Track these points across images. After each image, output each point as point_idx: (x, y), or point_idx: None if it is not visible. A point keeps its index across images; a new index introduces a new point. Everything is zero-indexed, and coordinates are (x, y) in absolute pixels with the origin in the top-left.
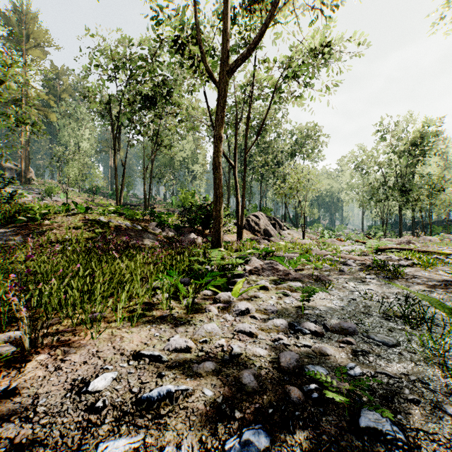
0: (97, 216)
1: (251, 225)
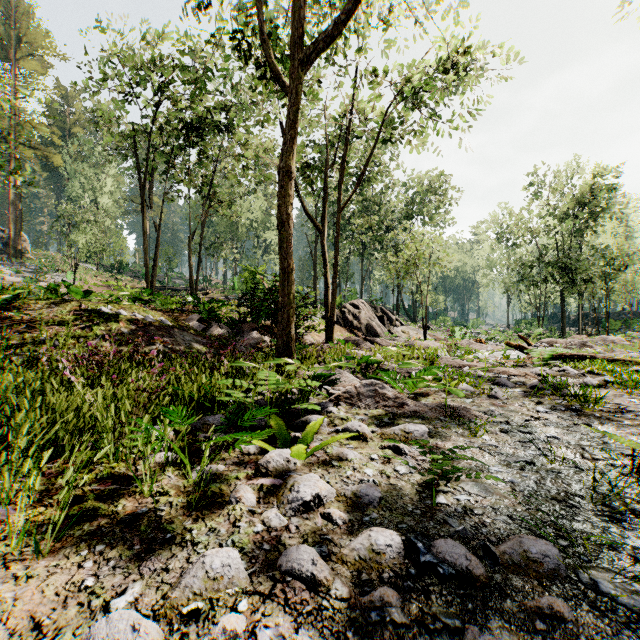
0: (100, 304)
1: (348, 319)
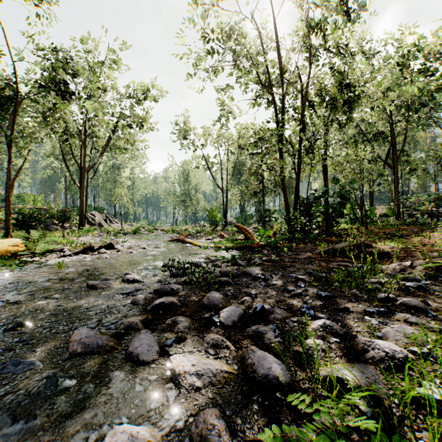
0: None
1: (89, 220)
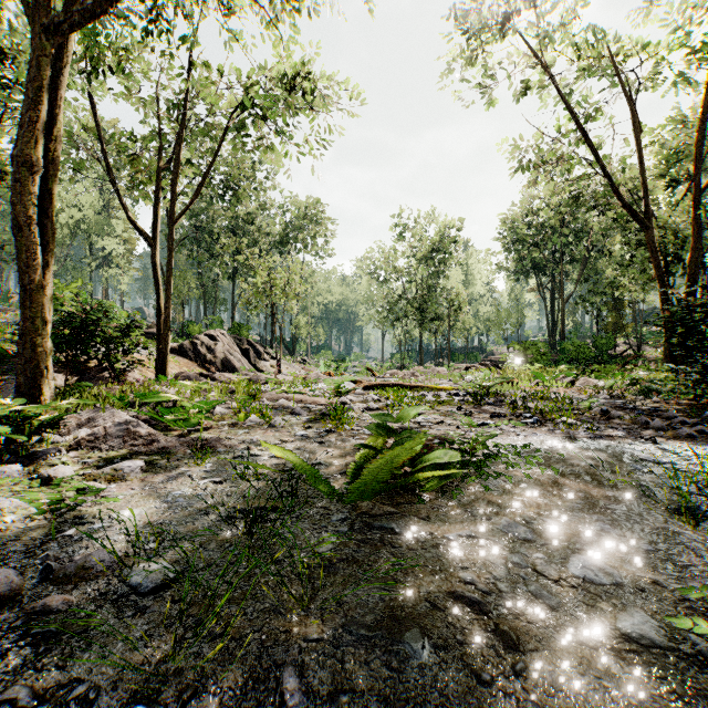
0: None
1: (200, 352)
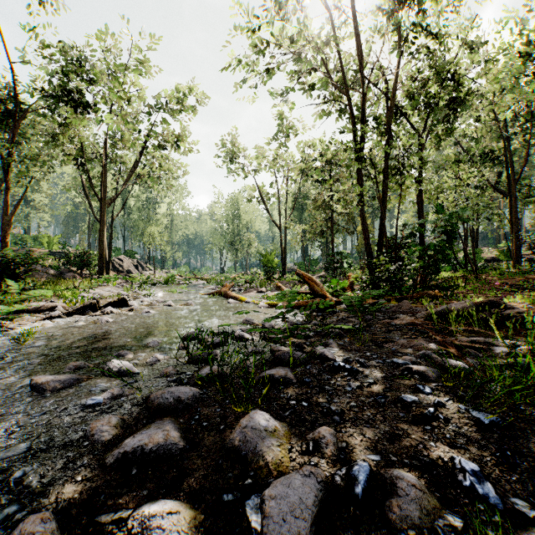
0: None
1: (116, 267)
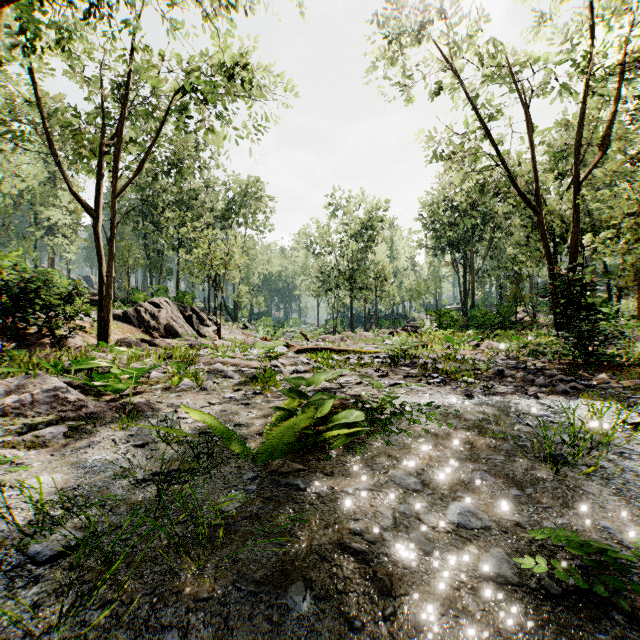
0: None
1: (144, 319)
